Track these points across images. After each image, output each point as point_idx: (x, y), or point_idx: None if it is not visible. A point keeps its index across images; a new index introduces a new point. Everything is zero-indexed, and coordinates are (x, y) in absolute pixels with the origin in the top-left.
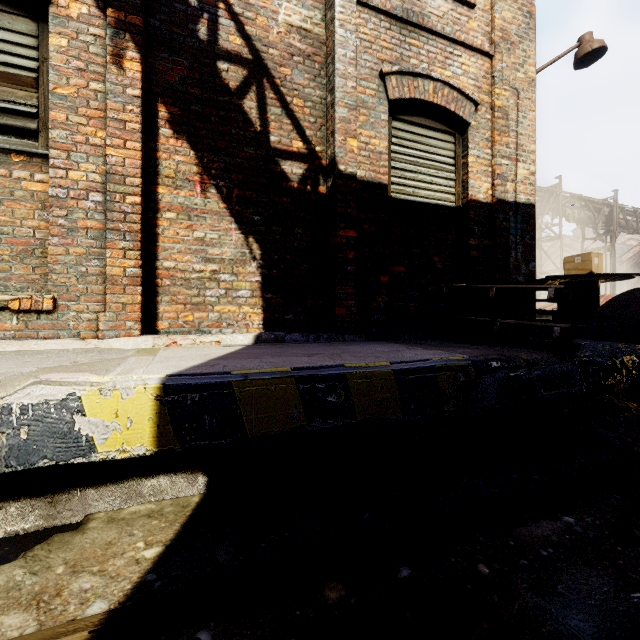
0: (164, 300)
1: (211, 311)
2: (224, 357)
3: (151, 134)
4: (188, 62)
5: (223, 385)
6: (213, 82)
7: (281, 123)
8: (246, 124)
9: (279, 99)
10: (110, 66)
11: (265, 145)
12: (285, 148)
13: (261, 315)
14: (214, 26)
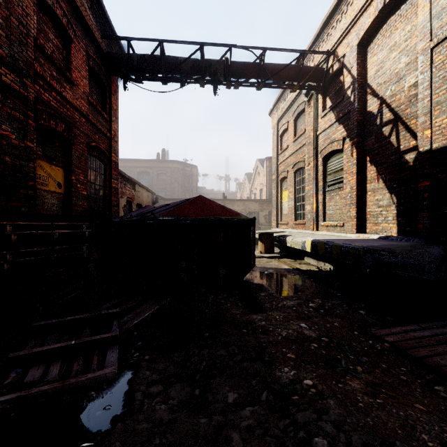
0: (368, 222)
1: (380, 226)
2: (338, 239)
3: (365, 168)
4: (374, 136)
5: (316, 242)
6: (381, 138)
7: (405, 137)
8: (391, 147)
9: (404, 127)
10: (351, 157)
11: (398, 152)
12: (407, 148)
13: (396, 228)
14: (381, 116)
